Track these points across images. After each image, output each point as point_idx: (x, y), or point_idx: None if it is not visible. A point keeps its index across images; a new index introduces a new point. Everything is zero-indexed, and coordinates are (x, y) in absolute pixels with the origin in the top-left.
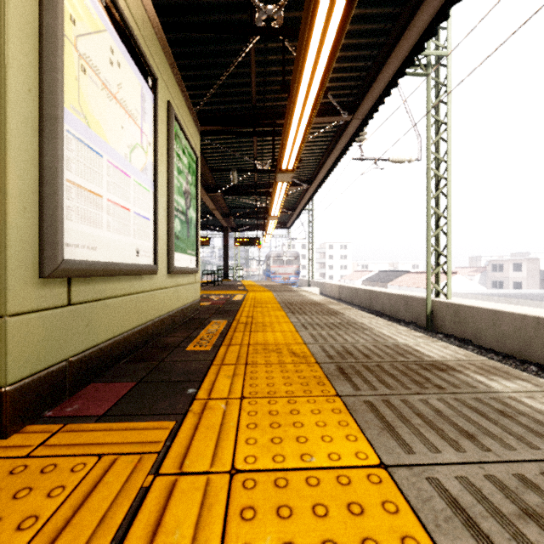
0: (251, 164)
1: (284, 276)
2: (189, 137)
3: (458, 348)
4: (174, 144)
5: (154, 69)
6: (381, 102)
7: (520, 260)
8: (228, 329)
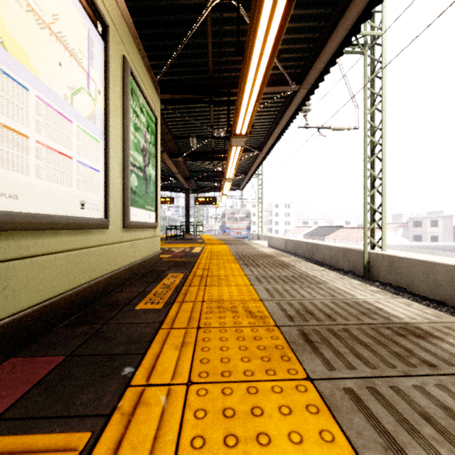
0: (208, 132)
1: (237, 231)
2: (147, 98)
3: (423, 306)
4: (130, 100)
5: (105, 17)
6: (326, 72)
7: (437, 217)
8: (183, 283)
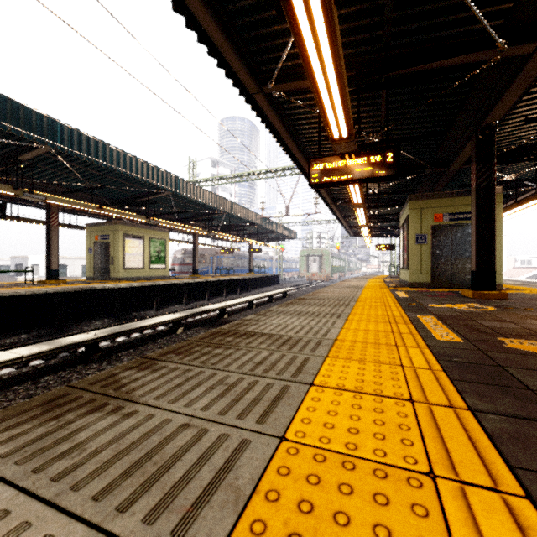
0: None
1: None
2: None
3: None
4: None
5: None
6: None
7: None
8: None
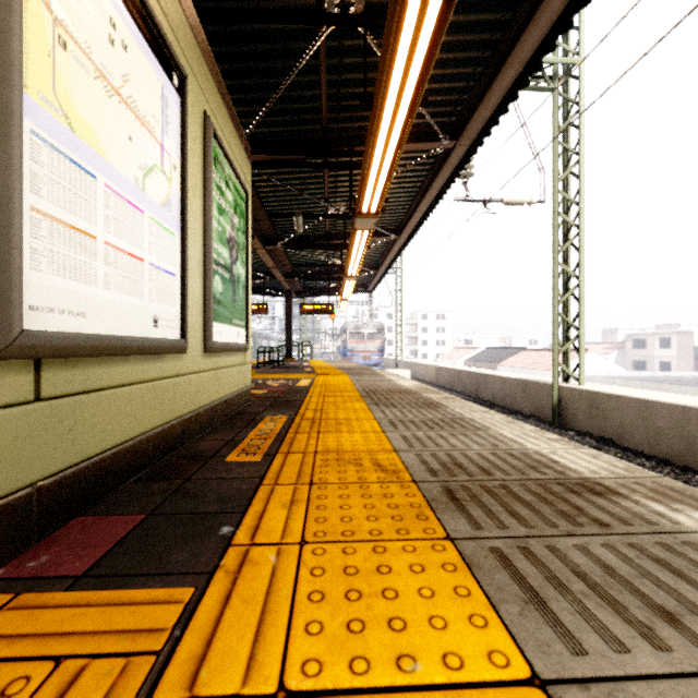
0: (321, 207)
1: (364, 355)
2: (235, 165)
3: (614, 458)
4: (213, 172)
5: (182, 63)
6: (494, 122)
7: (669, 334)
8: (287, 428)
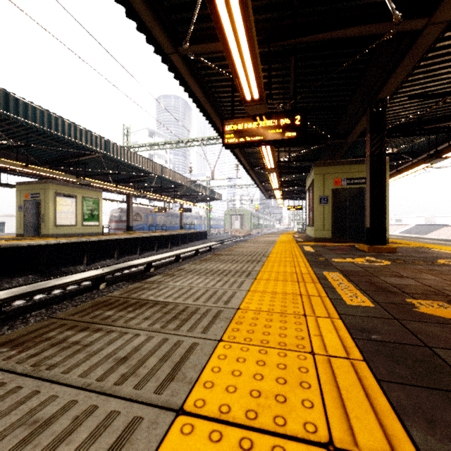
0: None
1: None
2: None
3: None
4: None
5: None
6: None
7: None
8: None
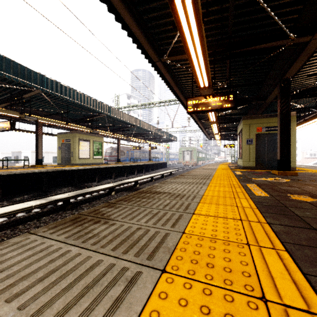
0: None
1: None
2: None
3: None
4: None
5: None
6: None
7: None
8: None
